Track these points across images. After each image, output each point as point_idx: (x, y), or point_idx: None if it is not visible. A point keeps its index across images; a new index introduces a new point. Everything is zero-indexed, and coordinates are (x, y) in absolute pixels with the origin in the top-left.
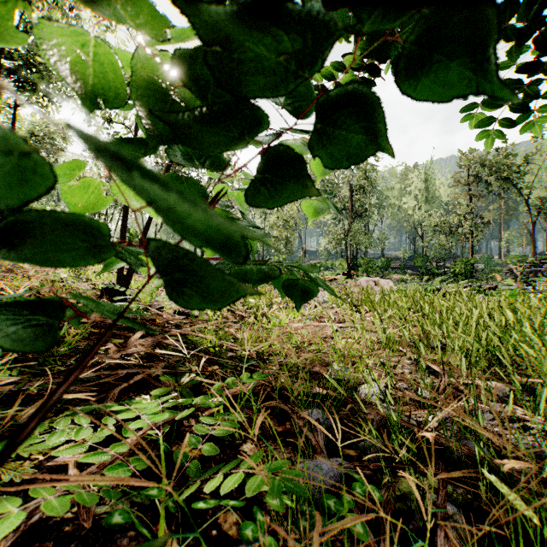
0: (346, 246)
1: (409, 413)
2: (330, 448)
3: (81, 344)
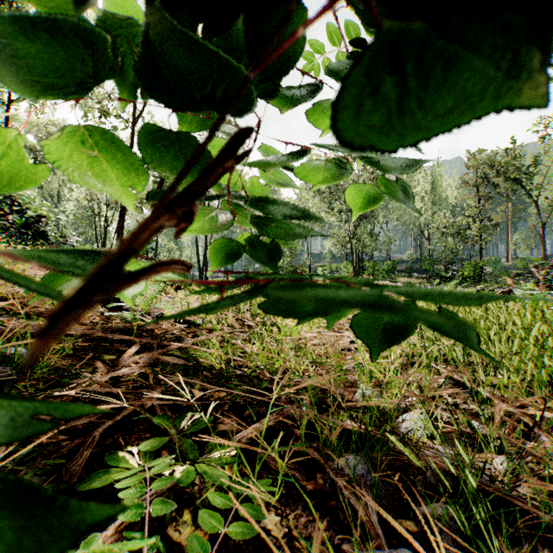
0: (352, 249)
1: (483, 467)
2: (381, 519)
3: (64, 363)
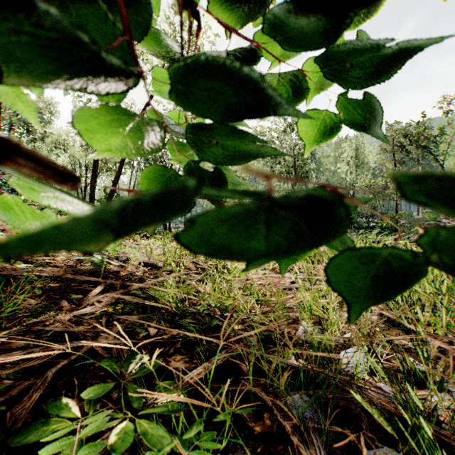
0: None
1: (431, 411)
2: None
3: (33, 302)
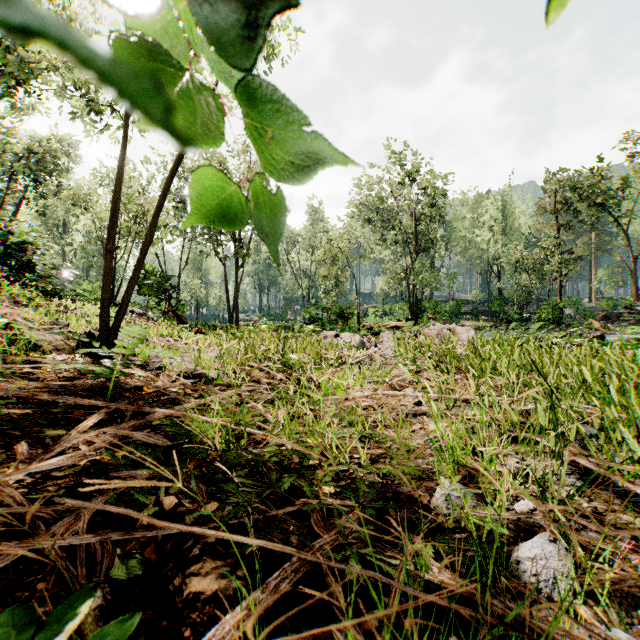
0: (408, 287)
1: None
2: None
3: None
